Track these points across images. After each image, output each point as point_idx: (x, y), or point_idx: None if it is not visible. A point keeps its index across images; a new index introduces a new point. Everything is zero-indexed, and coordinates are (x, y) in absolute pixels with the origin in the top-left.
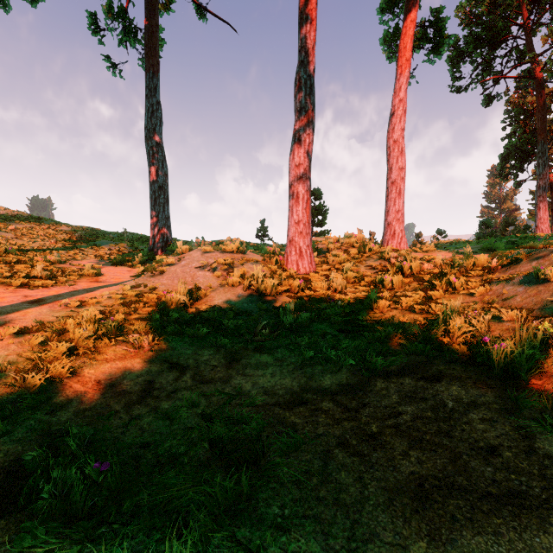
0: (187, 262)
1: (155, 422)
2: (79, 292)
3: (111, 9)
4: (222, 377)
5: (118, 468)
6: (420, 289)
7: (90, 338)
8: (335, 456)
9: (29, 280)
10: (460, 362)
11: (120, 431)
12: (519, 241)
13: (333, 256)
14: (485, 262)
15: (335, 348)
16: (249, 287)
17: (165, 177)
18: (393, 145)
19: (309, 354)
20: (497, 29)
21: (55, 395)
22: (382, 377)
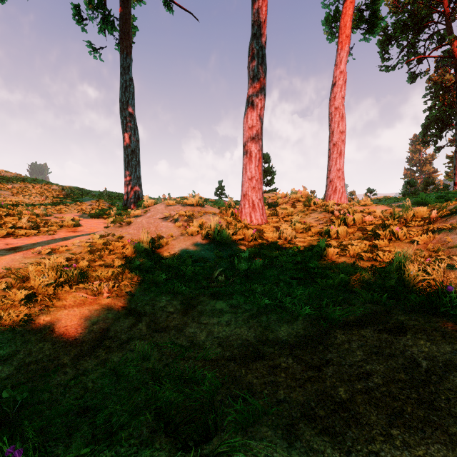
0: (151, 214)
1: (100, 380)
2: (55, 240)
3: (91, 1)
4: (177, 324)
5: (36, 455)
6: (364, 238)
7: (51, 284)
8: (301, 434)
9: (15, 230)
10: (420, 312)
11: (60, 391)
12: (446, 196)
13: (282, 209)
14: (424, 213)
15: (289, 295)
16: (206, 236)
17: (137, 143)
18: (335, 111)
19: (264, 302)
20: (421, 16)
21: (3, 345)
22: (341, 328)
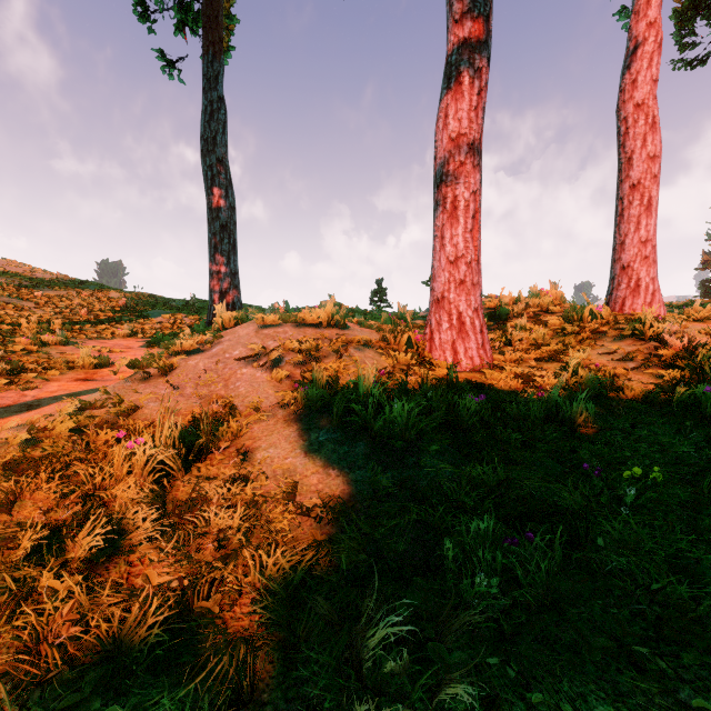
0: (223, 346)
1: None
2: (3, 411)
3: None
4: None
5: None
6: None
7: None
8: None
9: None
10: None
11: None
12: None
13: (519, 330)
14: None
15: None
16: (346, 412)
17: (230, 211)
18: (634, 113)
19: None
20: None
21: None
22: None
